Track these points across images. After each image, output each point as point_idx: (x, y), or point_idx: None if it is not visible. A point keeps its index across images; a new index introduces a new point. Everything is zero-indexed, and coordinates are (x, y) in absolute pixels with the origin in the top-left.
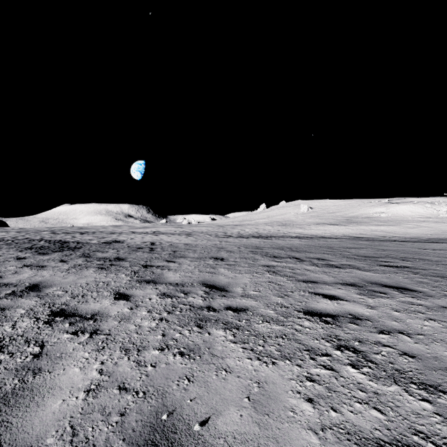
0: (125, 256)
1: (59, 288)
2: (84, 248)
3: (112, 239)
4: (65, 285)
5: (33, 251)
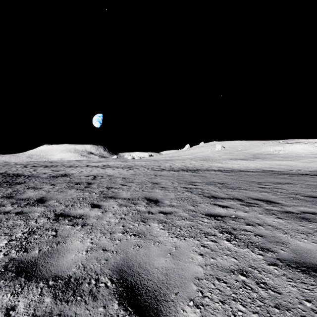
0: (51, 196)
1: None
2: (23, 184)
3: (64, 172)
4: None
5: None
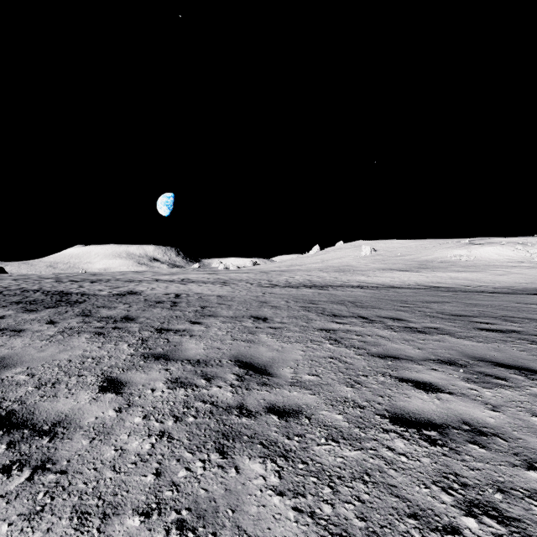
0: (137, 315)
1: (26, 368)
2: (87, 303)
3: (128, 289)
4: (36, 363)
5: (19, 307)
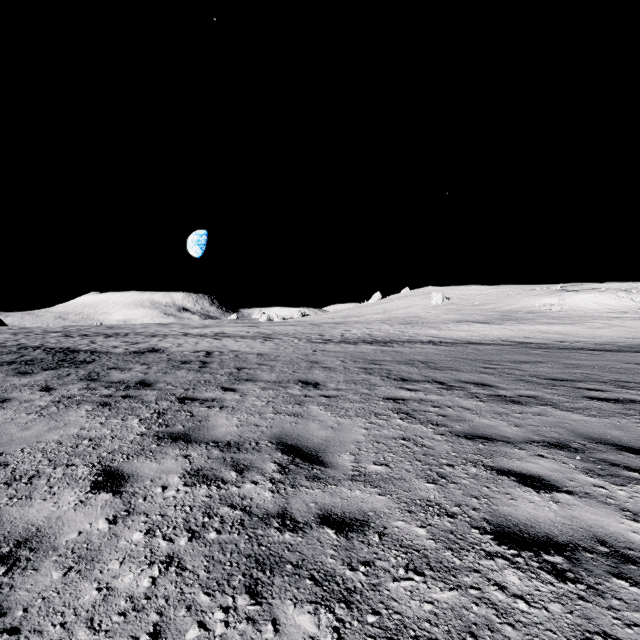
0: (155, 379)
1: None
2: (96, 363)
3: (149, 345)
4: (14, 447)
5: (10, 369)
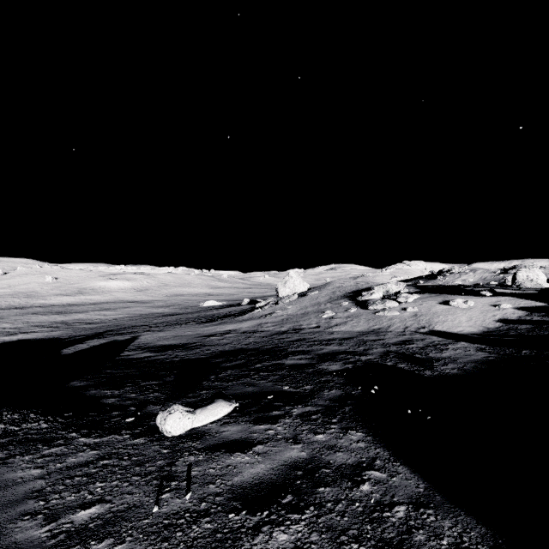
0: None
1: None
2: None
3: None
4: None
5: None
